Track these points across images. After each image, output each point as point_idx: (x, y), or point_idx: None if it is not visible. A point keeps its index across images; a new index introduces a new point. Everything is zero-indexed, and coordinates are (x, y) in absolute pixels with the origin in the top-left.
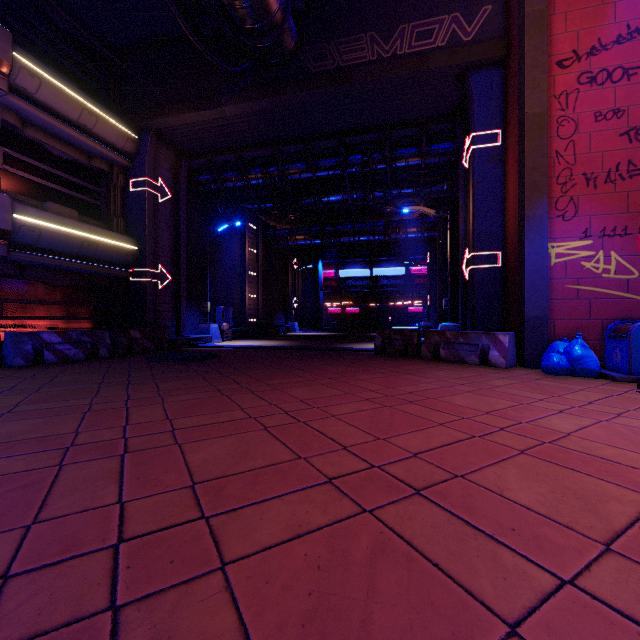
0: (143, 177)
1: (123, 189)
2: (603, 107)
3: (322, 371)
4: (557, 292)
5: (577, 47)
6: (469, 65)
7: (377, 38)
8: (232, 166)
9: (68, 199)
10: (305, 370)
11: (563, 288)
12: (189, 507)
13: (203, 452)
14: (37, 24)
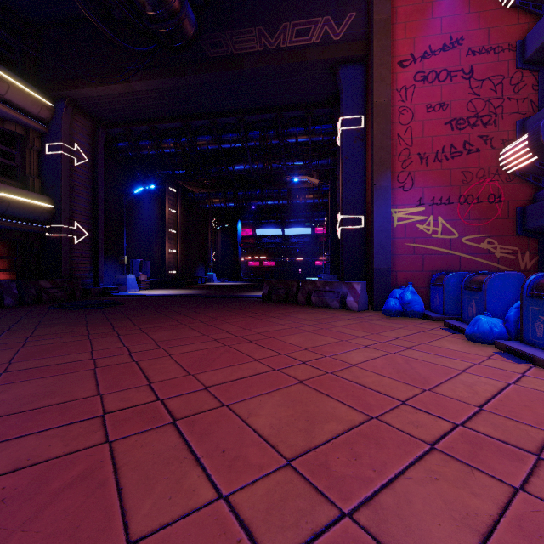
0: (58, 142)
1: (40, 152)
2: (433, 101)
3: (202, 316)
4: (399, 249)
5: (414, 51)
6: (338, 60)
7: (264, 32)
8: (148, 136)
9: None
10: (187, 315)
11: (403, 246)
12: None
13: (9, 393)
14: None
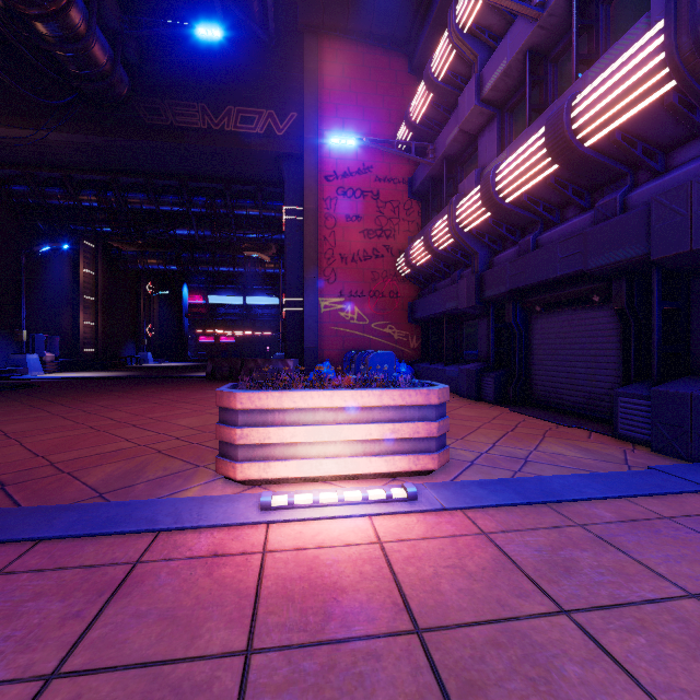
0: None
1: None
2: (351, 213)
3: (140, 391)
4: (325, 331)
5: (336, 170)
6: (281, 154)
7: (208, 110)
8: (58, 182)
9: None
10: (124, 391)
11: (328, 329)
12: (3, 438)
13: (13, 427)
14: None
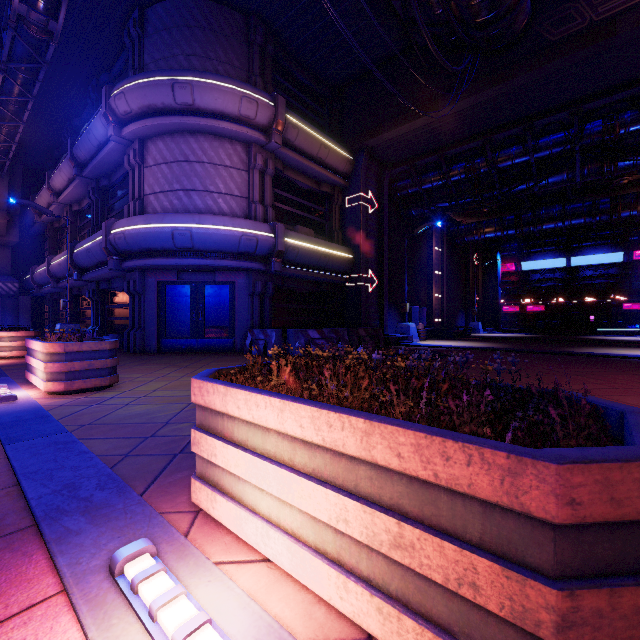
0: (358, 193)
1: (340, 206)
2: None
3: (613, 379)
4: None
5: None
6: None
7: None
8: (430, 167)
9: (306, 221)
10: (586, 376)
11: None
12: None
13: None
14: (290, 86)
